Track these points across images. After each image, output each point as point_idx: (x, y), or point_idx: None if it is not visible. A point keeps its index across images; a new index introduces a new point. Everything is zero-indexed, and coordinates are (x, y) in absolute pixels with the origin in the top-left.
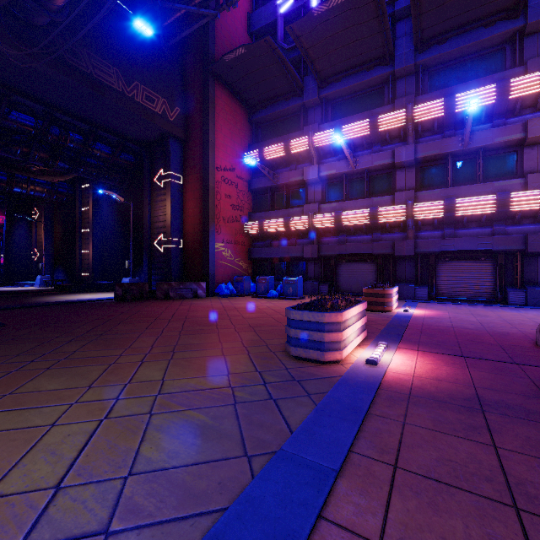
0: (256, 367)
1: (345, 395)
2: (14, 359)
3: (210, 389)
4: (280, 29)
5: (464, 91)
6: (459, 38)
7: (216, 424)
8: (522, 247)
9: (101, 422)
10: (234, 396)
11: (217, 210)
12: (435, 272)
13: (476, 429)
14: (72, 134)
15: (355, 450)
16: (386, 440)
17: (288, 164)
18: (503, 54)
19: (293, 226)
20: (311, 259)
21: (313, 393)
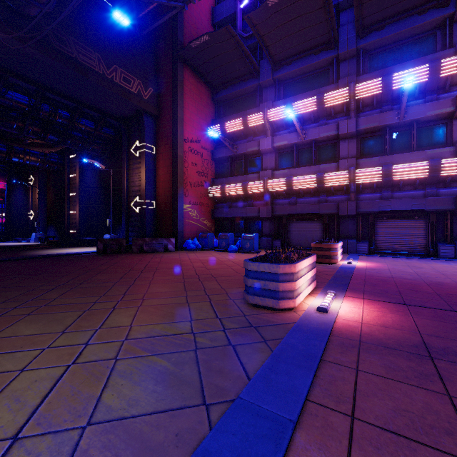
0: (216, 314)
1: (299, 341)
2: (0, 305)
3: (173, 335)
4: (239, 20)
5: (400, 71)
6: (395, 25)
7: (177, 370)
8: (452, 207)
9: (68, 367)
10: (196, 342)
11: (184, 176)
12: (374, 230)
13: (428, 377)
14: (61, 111)
15: (311, 398)
16: (341, 388)
17: (246, 136)
18: (434, 38)
19: (250, 190)
20: (266, 218)
21: (269, 339)
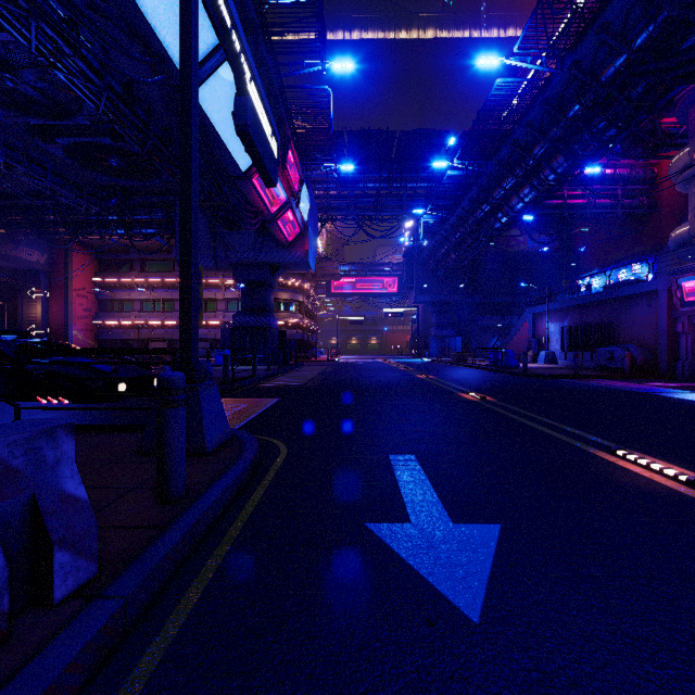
0: None
1: None
2: None
3: None
4: None
5: None
6: None
7: None
8: (215, 337)
9: None
10: None
11: (74, 313)
12: None
13: None
14: None
15: None
16: None
17: (122, 287)
18: None
19: (124, 323)
20: (135, 340)
21: None
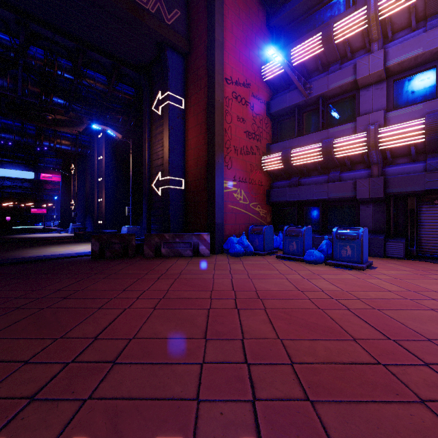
0: None
1: None
2: None
3: None
4: None
5: None
6: None
7: None
8: None
9: None
10: None
11: (226, 136)
12: None
13: None
14: (61, 59)
15: None
16: None
17: (325, 67)
18: None
19: (337, 151)
20: (368, 200)
21: None
